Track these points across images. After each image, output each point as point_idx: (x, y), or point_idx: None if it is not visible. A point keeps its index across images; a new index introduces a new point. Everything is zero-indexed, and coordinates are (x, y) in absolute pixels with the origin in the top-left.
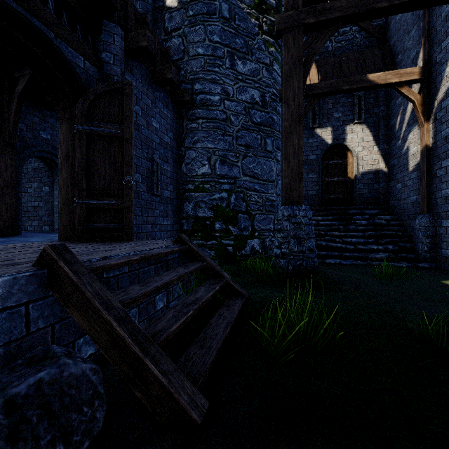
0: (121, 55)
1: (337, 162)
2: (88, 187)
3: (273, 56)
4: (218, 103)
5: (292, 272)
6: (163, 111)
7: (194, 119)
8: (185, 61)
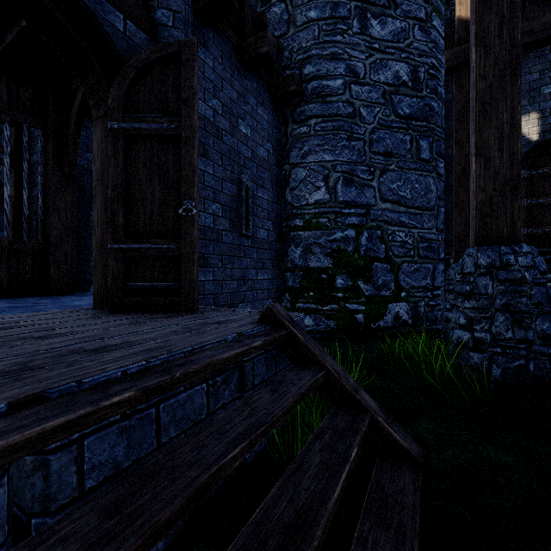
0: (186, 12)
1: (549, 171)
2: (128, 222)
3: (431, 5)
4: (340, 90)
5: (500, 381)
6: (256, 109)
7: (303, 120)
8: (290, 36)
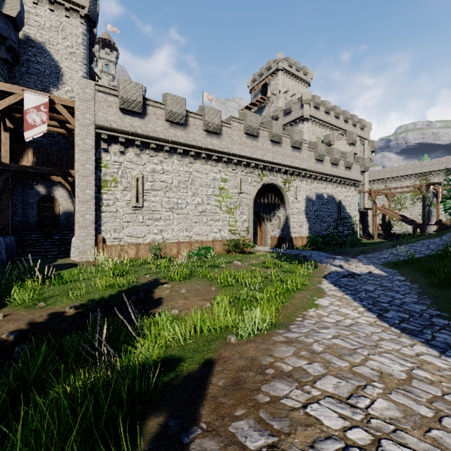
0: None
1: (49, 205)
2: None
3: None
4: None
5: None
6: None
7: None
8: None
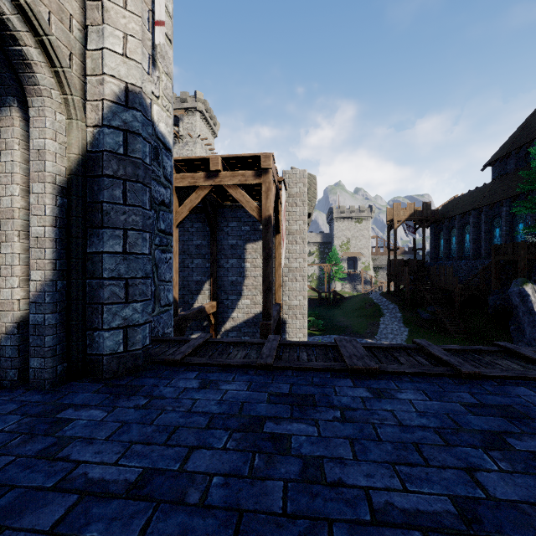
0: None
1: None
2: None
3: None
4: None
5: None
6: None
7: None
8: (156, 314)
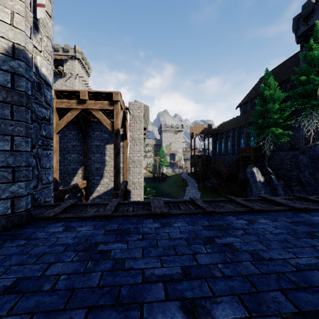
0: None
1: None
2: None
3: None
4: None
5: None
6: None
7: None
8: (39, 189)
